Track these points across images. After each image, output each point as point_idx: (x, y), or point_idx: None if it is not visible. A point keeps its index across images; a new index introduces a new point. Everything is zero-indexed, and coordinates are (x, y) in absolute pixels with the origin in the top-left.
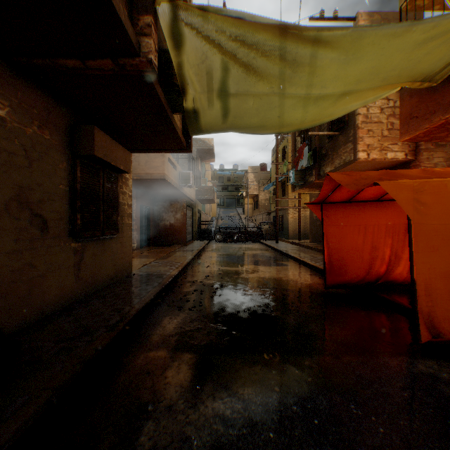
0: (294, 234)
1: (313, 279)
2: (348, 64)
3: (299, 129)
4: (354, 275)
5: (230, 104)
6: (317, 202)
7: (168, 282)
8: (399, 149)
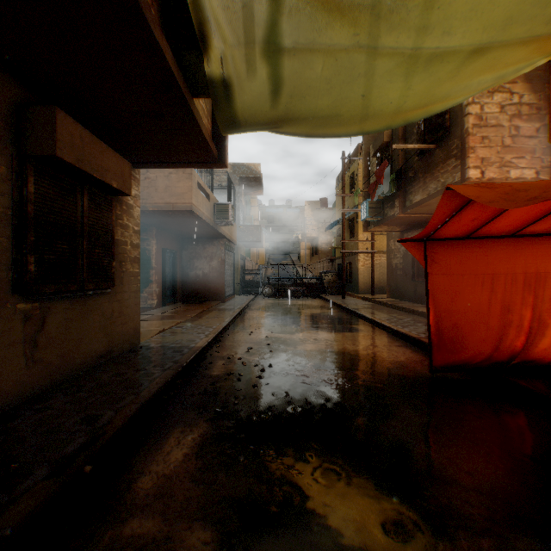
0: (366, 287)
1: (404, 353)
2: None
3: (388, 126)
4: (474, 351)
5: (284, 70)
6: (418, 238)
7: (189, 360)
8: (527, 165)
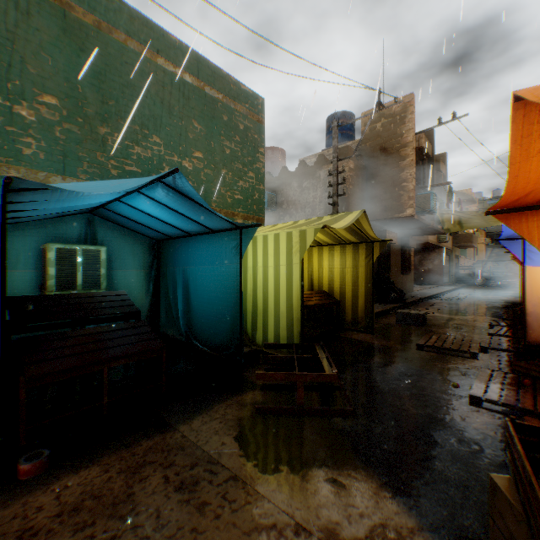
0: None
1: None
2: None
3: None
4: None
5: (462, 225)
6: None
7: (434, 294)
8: None
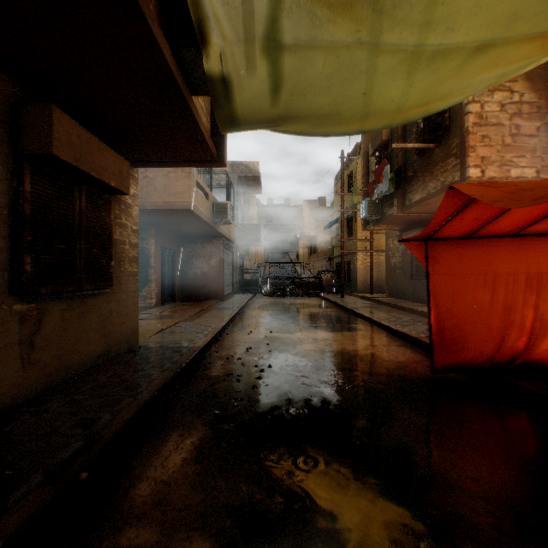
0: (365, 286)
1: (404, 353)
2: None
3: (389, 125)
4: (476, 351)
5: (285, 67)
6: (419, 237)
7: (188, 361)
8: (528, 164)
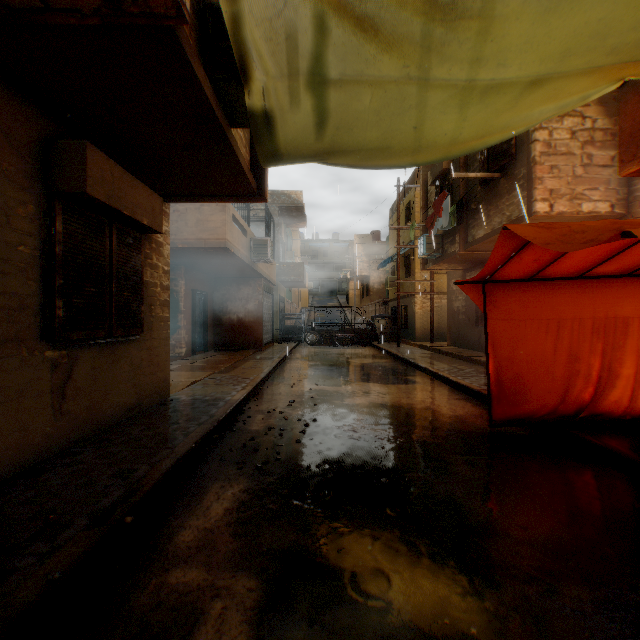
0: (424, 333)
1: (463, 407)
2: (554, 11)
3: (444, 157)
4: (538, 403)
5: (330, 102)
6: (476, 280)
7: (225, 414)
8: (601, 197)
